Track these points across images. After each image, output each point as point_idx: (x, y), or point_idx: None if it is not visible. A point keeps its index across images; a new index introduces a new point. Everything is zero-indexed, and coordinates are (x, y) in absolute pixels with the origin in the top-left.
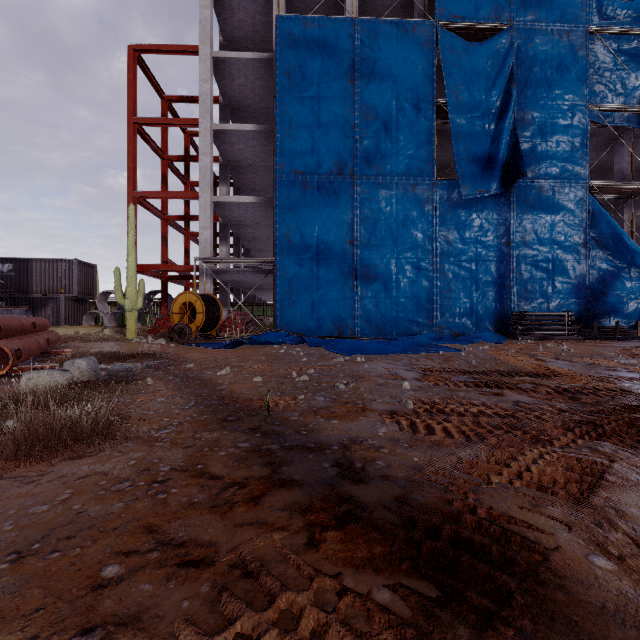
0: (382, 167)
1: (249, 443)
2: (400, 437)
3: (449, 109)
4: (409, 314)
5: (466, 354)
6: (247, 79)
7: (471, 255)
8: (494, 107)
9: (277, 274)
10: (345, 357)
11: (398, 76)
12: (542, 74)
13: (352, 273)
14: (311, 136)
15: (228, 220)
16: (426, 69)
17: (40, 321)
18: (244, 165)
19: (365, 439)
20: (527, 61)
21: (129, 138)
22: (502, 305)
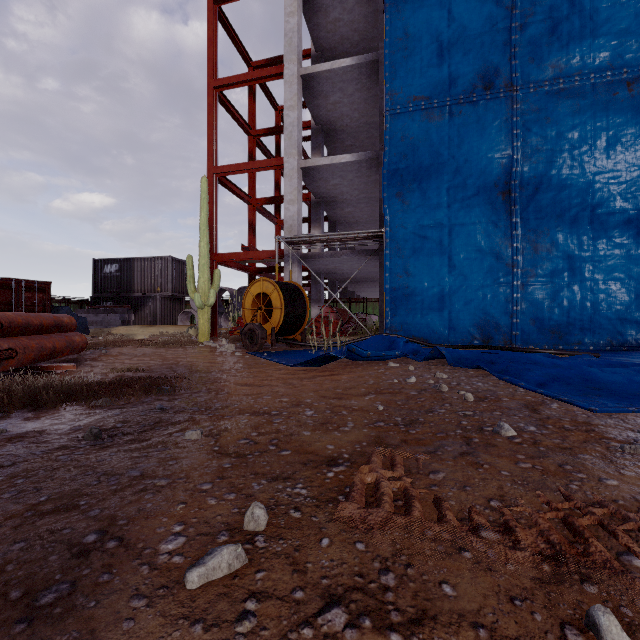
0: (564, 63)
1: None
2: None
3: None
4: (619, 308)
5: None
6: (344, 8)
7: None
8: None
9: (386, 252)
10: (622, 423)
11: None
12: None
13: (508, 243)
14: (438, 40)
15: (321, 196)
16: None
17: (34, 319)
18: (340, 127)
19: None
20: None
21: (209, 106)
22: None
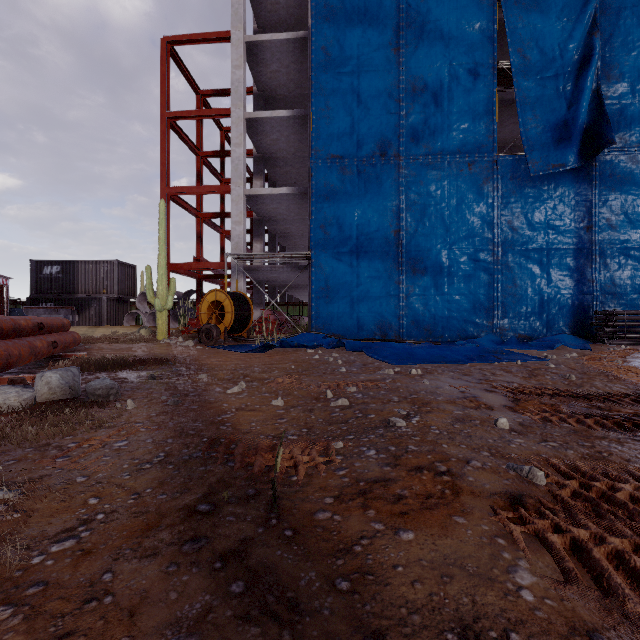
0: (432, 145)
1: (202, 637)
2: (581, 611)
3: (514, 71)
4: (464, 313)
5: (555, 365)
6: (281, 64)
7: (541, 243)
8: (571, 64)
9: (312, 270)
10: (394, 367)
11: (451, 39)
12: (634, 18)
13: (397, 267)
14: (350, 115)
15: (262, 215)
16: (485, 27)
17: (54, 321)
18: (279, 157)
19: (502, 632)
20: (614, 5)
21: (162, 133)
22: (581, 302)
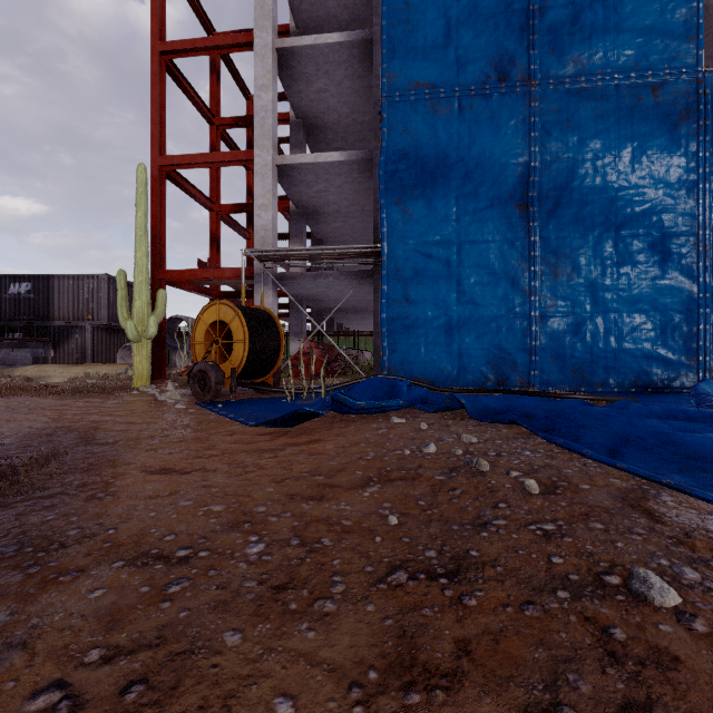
0: (587, 58)
1: None
2: None
3: None
4: (644, 344)
5: None
6: None
7: None
8: None
9: (383, 273)
10: None
11: None
12: None
13: (525, 266)
14: (445, 16)
15: (303, 206)
16: None
17: None
18: (326, 124)
19: None
20: None
21: (153, 76)
22: None
